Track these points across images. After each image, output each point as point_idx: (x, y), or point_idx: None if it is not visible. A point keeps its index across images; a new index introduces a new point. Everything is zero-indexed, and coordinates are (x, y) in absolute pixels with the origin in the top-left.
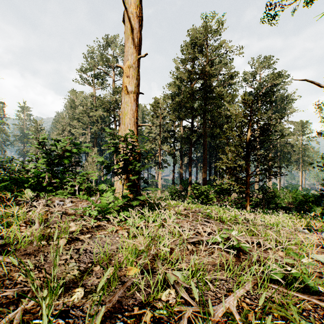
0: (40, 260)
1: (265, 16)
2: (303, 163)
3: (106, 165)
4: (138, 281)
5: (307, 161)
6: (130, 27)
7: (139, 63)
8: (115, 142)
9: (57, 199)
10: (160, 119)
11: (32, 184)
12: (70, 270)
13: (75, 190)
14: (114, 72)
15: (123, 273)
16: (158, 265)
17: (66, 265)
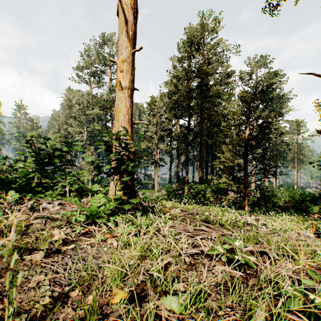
0: (5, 283)
1: (266, 8)
2: (298, 161)
3: (96, 165)
4: (123, 313)
5: (302, 160)
6: (124, 19)
7: (134, 58)
8: (107, 140)
9: (45, 201)
10: (157, 118)
11: (21, 184)
12: (40, 297)
13: (66, 191)
14: (110, 70)
15: (107, 299)
16: (149, 291)
17: (37, 289)
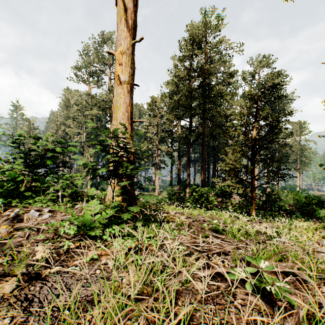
0: None
1: None
2: (301, 163)
3: (90, 167)
4: None
5: (304, 162)
6: (123, 7)
7: (134, 50)
8: (103, 138)
9: (33, 208)
10: (158, 119)
11: (9, 188)
12: None
13: (59, 196)
14: (110, 69)
15: None
16: None
17: None
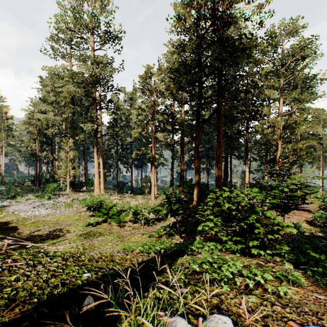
0: None
1: None
2: (324, 160)
3: None
4: None
5: None
6: None
7: None
8: None
9: None
10: (154, 97)
11: None
12: None
13: None
14: (93, 37)
15: None
16: None
17: None
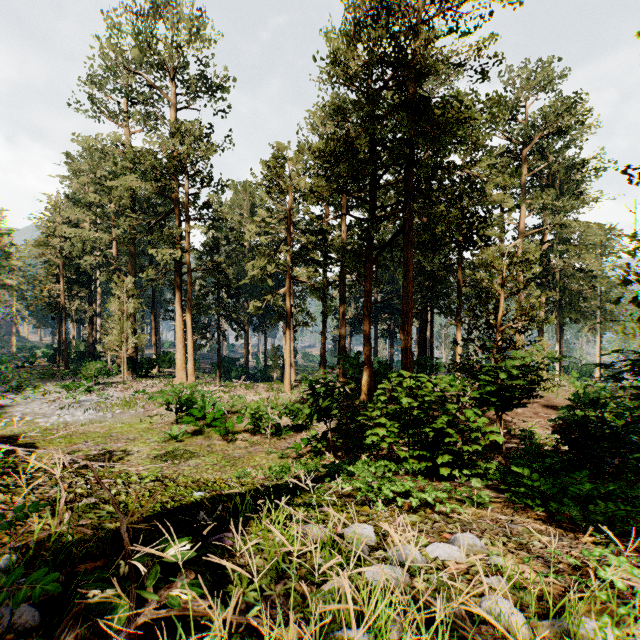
0: None
1: None
2: (603, 317)
3: None
4: None
5: (612, 313)
6: None
7: None
8: None
9: None
10: (290, 201)
11: None
12: None
13: None
14: (173, 84)
15: None
16: None
17: None
